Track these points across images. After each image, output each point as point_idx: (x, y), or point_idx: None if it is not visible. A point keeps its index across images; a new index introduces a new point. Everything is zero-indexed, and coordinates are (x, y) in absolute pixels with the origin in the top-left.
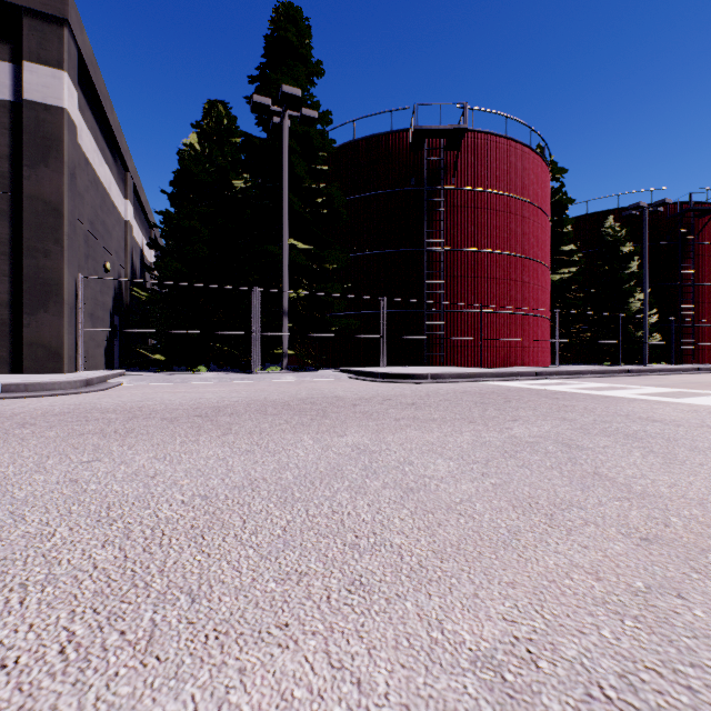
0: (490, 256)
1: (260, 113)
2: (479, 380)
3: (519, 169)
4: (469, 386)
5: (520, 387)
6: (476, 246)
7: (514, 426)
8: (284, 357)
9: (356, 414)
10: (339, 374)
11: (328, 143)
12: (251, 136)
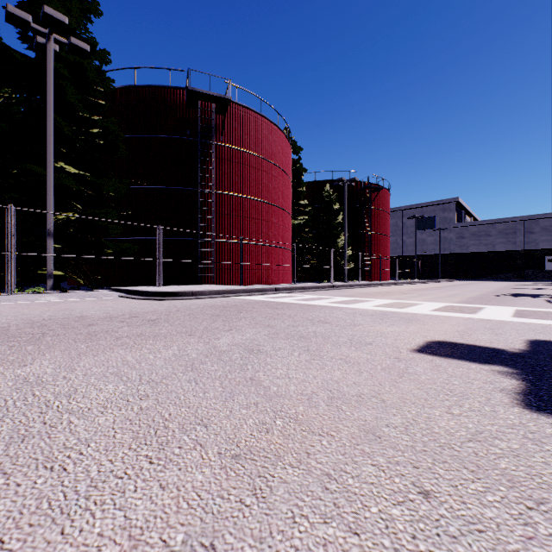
0: (249, 201)
1: (18, 27)
2: (233, 295)
3: (270, 140)
4: (222, 300)
5: (259, 300)
6: (239, 192)
7: (225, 335)
8: (50, 277)
9: (78, 336)
10: (110, 294)
11: (106, 81)
12: (11, 49)
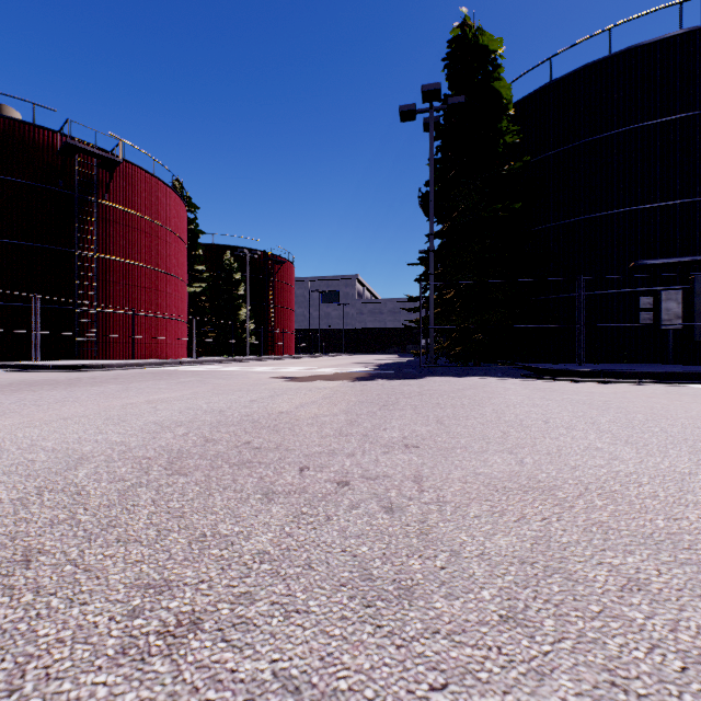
0: (141, 268)
1: None
2: (142, 367)
3: (164, 203)
4: (139, 370)
5: (173, 369)
6: (128, 258)
7: (180, 379)
8: None
9: (92, 382)
10: None
11: None
12: None
